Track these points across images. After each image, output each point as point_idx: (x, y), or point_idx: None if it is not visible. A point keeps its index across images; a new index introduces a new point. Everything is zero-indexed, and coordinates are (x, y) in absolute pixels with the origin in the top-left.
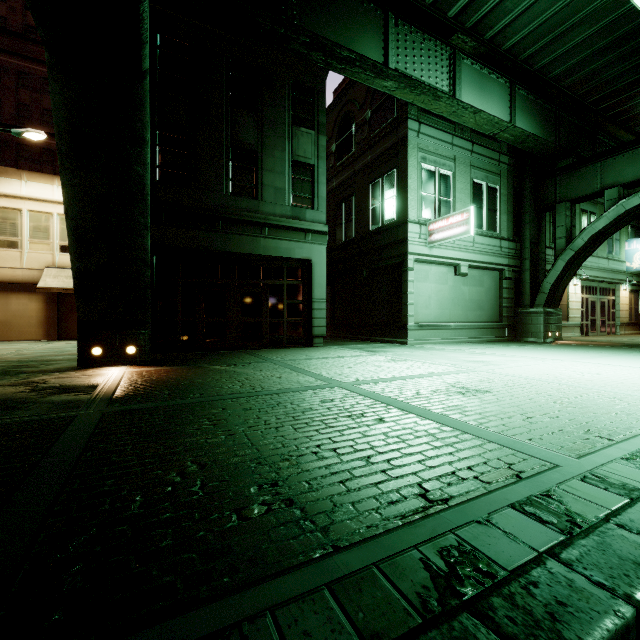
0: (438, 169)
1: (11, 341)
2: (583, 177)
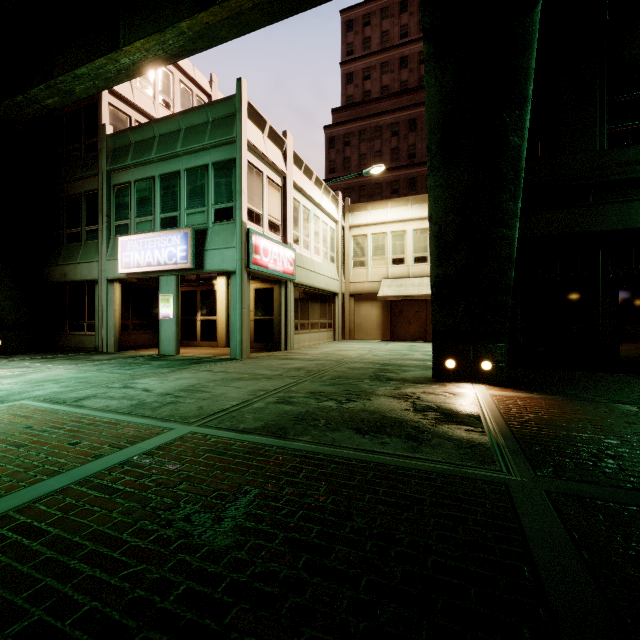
0: None
1: (361, 340)
2: None
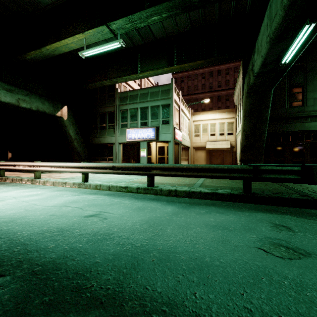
0: None
1: None
2: None
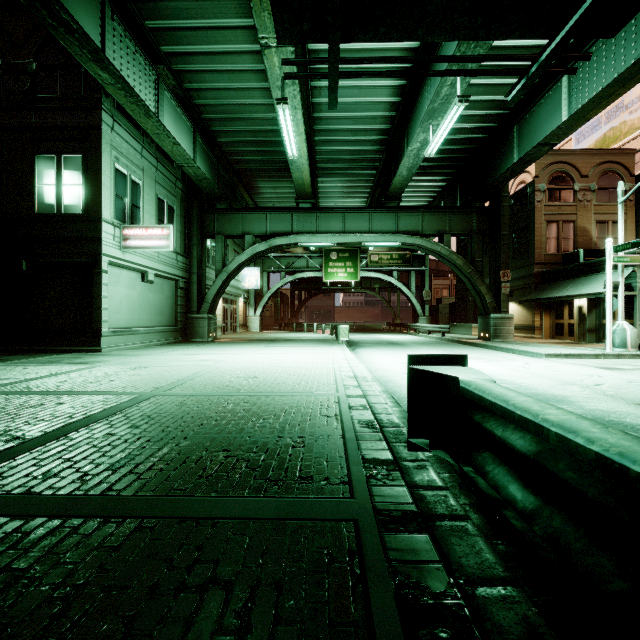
0: (130, 174)
1: None
2: (232, 221)
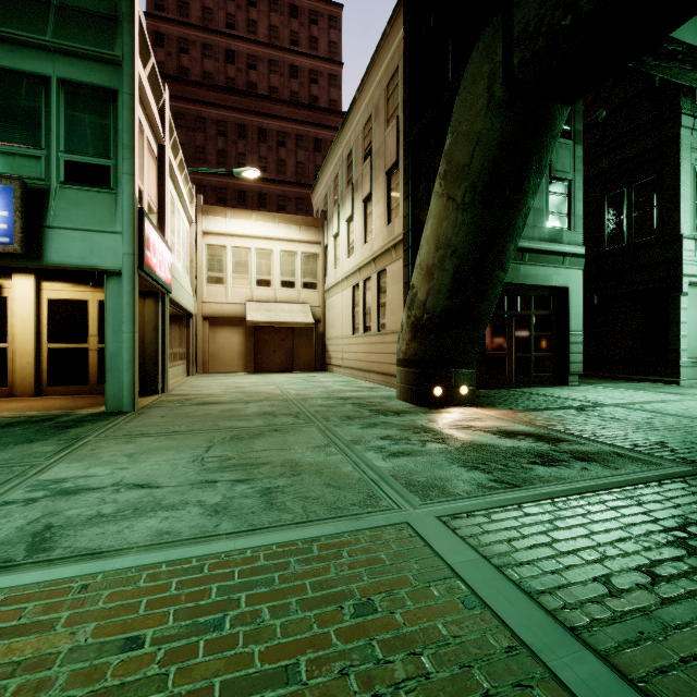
0: None
1: (220, 373)
2: None
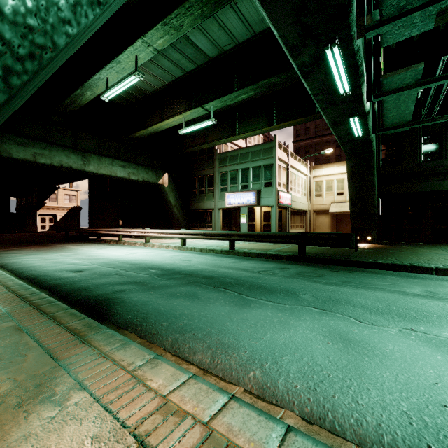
0: None
1: None
2: None
